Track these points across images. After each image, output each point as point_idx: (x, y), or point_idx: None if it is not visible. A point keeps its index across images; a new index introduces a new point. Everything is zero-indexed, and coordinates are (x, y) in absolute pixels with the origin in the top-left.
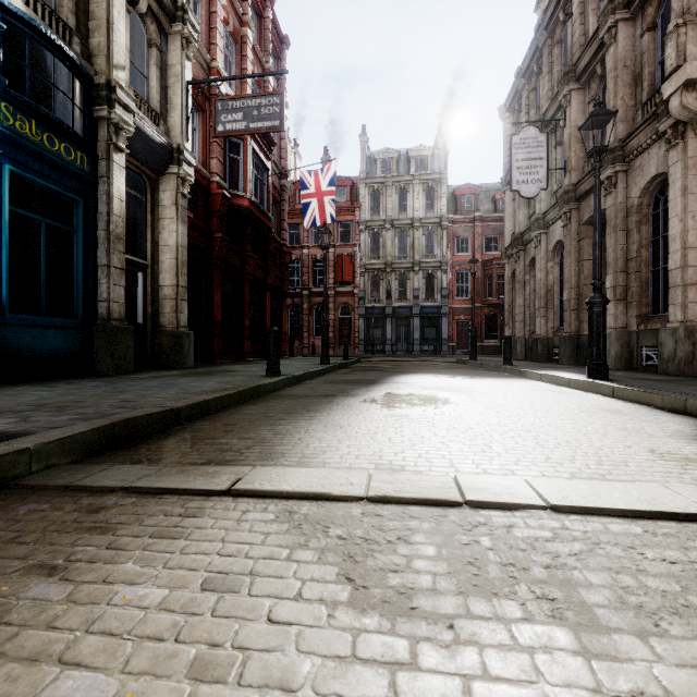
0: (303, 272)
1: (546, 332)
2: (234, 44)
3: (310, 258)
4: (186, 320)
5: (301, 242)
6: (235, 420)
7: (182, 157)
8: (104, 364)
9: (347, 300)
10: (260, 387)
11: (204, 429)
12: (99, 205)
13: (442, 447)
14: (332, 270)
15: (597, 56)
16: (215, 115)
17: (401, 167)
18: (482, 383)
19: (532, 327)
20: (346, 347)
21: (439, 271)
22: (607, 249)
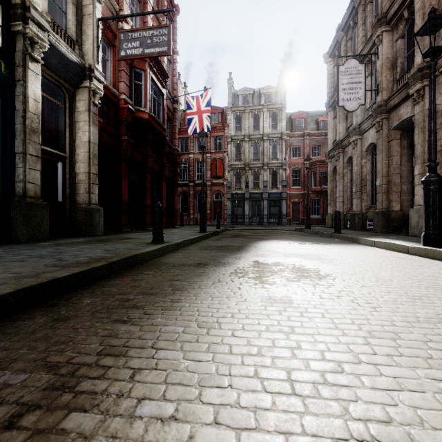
0: (190, 170)
1: (360, 209)
2: (138, 3)
3: (195, 161)
4: (97, 199)
5: (188, 150)
6: (78, 309)
7: (93, 74)
8: (19, 233)
9: (219, 188)
10: (137, 256)
11: (16, 332)
12: (17, 103)
13: (413, 423)
14: (209, 169)
15: (405, 3)
16: (118, 44)
17: (255, 100)
18: (332, 250)
19: (348, 205)
20: (218, 220)
21: (280, 169)
22: (415, 146)
